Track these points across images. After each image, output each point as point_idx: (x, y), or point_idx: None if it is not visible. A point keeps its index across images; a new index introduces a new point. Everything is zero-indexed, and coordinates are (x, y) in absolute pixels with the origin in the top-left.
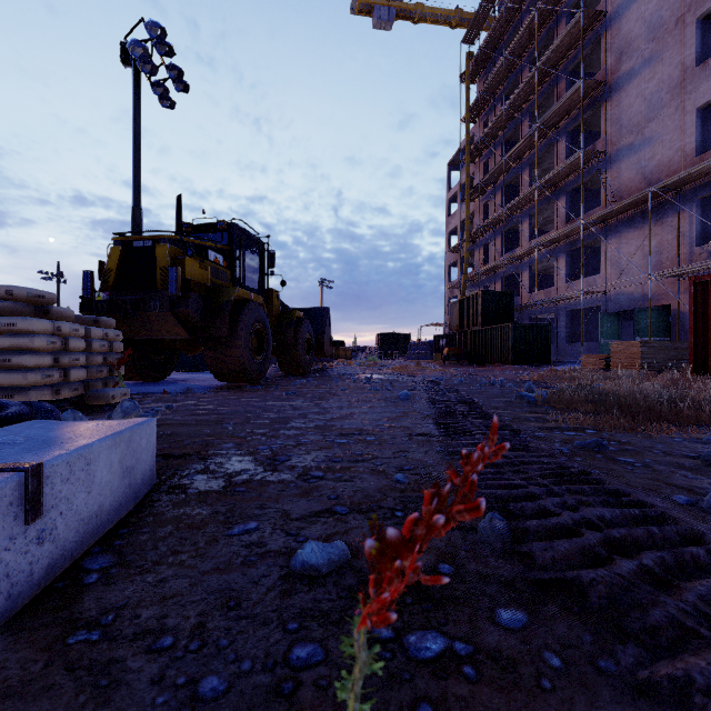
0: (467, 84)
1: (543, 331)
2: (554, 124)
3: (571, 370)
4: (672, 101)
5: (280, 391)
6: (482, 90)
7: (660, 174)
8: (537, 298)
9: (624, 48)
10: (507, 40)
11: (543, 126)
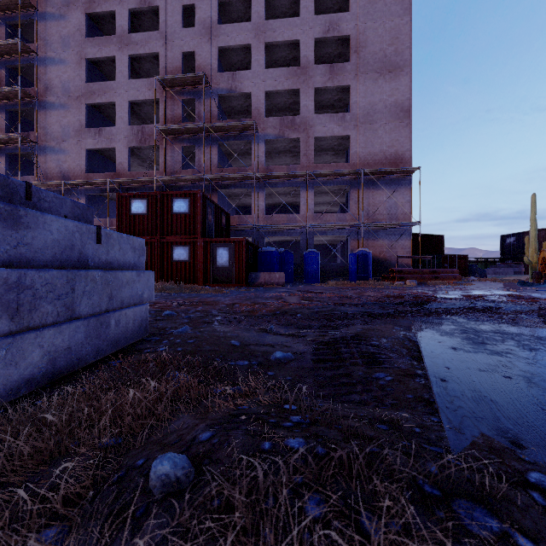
0: None
1: None
2: None
3: None
4: (76, 137)
5: None
6: None
7: (70, 174)
8: None
9: (50, 87)
10: None
11: None
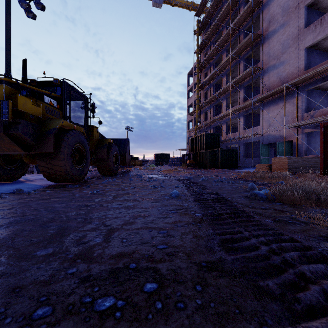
0: (197, 35)
1: (234, 152)
2: (238, 55)
3: (256, 172)
4: (294, 44)
5: (89, 189)
6: (204, 38)
7: (288, 79)
8: (230, 137)
9: (271, 19)
10: (215, 15)
11: (233, 55)
